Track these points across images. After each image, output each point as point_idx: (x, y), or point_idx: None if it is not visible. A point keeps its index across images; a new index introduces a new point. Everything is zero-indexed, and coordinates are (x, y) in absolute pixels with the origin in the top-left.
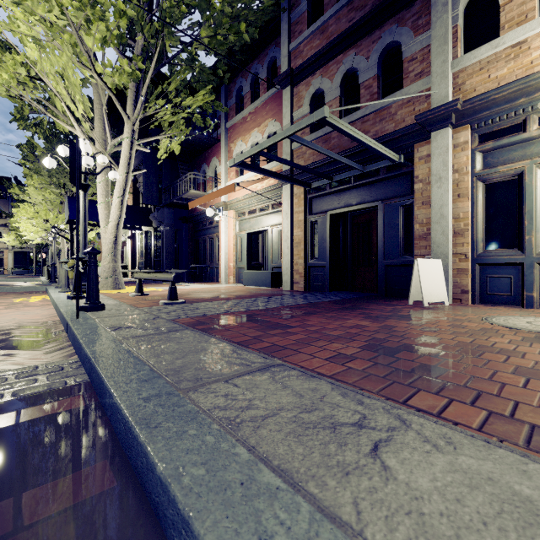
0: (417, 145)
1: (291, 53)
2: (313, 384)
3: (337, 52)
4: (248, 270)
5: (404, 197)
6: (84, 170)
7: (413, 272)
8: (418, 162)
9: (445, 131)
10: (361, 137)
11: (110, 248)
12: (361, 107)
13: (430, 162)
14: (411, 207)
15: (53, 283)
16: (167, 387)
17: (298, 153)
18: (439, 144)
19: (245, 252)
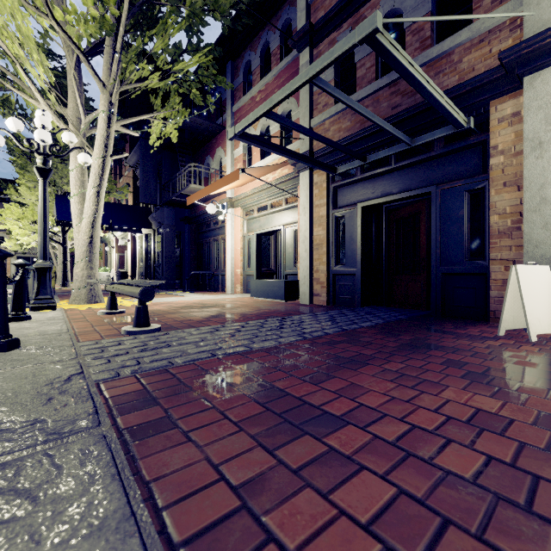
0: (495, 101)
1: (310, 6)
2: None
3: None
4: (257, 278)
5: (472, 178)
6: (42, 149)
7: (508, 286)
8: (498, 125)
9: (549, 71)
10: (423, 79)
11: (83, 251)
12: None
13: (518, 124)
14: (482, 193)
15: None
16: None
17: (319, 132)
18: (538, 93)
19: (253, 257)
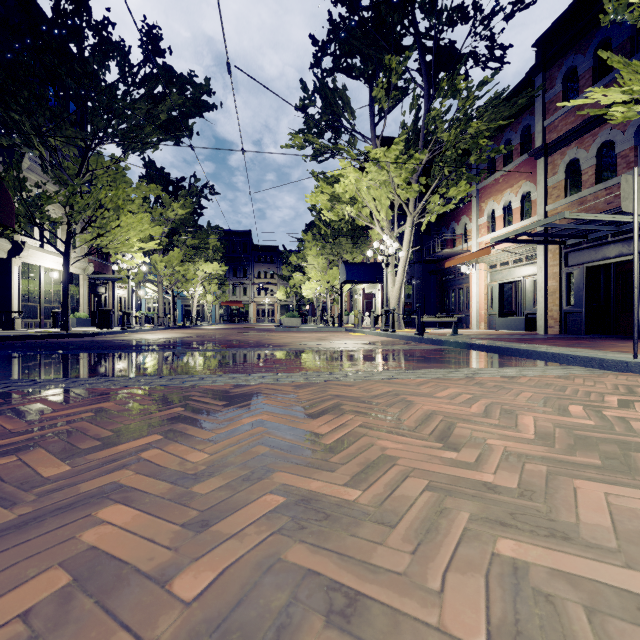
0: None
1: (545, 128)
2: (539, 345)
3: (593, 127)
4: (500, 317)
5: None
6: (388, 254)
7: None
8: None
9: None
10: (602, 217)
11: (396, 302)
12: (617, 174)
13: None
14: None
15: (341, 327)
16: (492, 343)
17: (552, 214)
18: None
19: (496, 301)
